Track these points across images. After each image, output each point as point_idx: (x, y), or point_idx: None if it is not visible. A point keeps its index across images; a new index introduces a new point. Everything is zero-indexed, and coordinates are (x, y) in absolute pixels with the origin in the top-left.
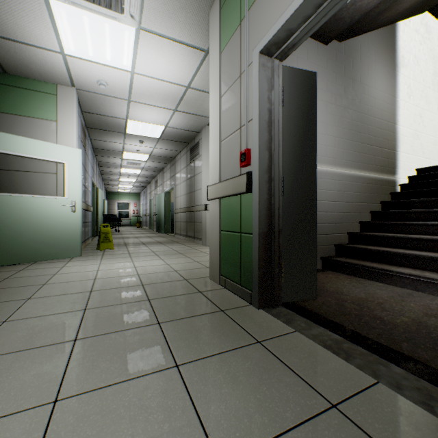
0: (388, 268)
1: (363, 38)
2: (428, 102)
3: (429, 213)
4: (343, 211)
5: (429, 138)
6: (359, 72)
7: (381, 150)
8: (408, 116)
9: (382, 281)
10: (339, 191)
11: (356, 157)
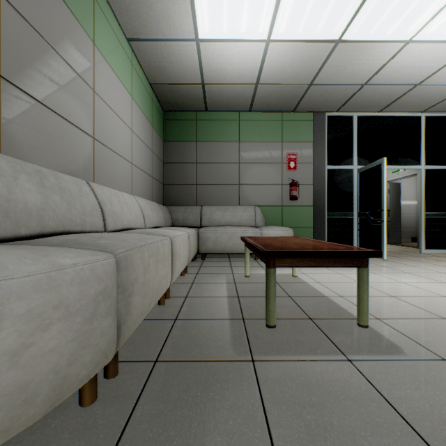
0: None
1: None
2: None
3: None
4: None
5: None
6: None
7: None
8: None
9: None
10: None
11: None
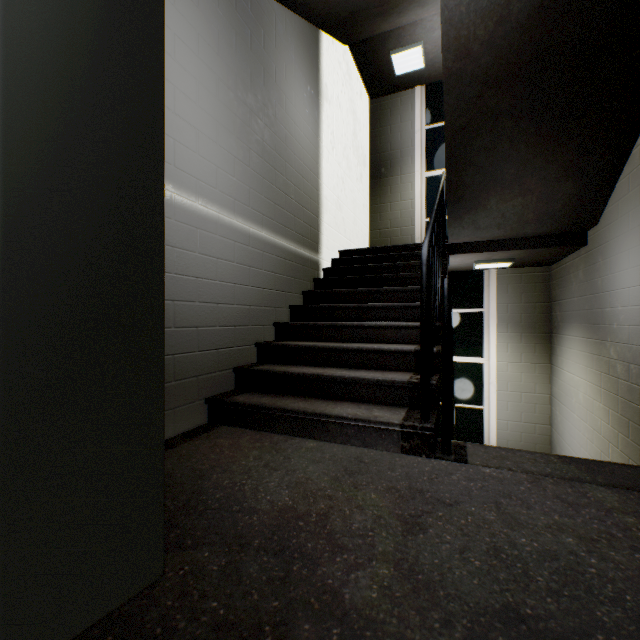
0: (323, 410)
1: (280, 10)
2: (350, 167)
3: (362, 309)
4: (249, 302)
5: (350, 214)
6: (275, 63)
7: (303, 211)
8: (332, 174)
9: (314, 436)
10: (243, 264)
11: (270, 210)
